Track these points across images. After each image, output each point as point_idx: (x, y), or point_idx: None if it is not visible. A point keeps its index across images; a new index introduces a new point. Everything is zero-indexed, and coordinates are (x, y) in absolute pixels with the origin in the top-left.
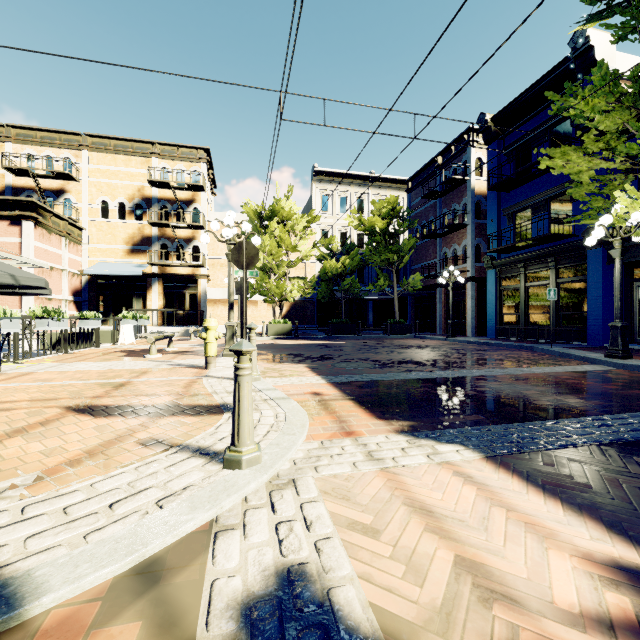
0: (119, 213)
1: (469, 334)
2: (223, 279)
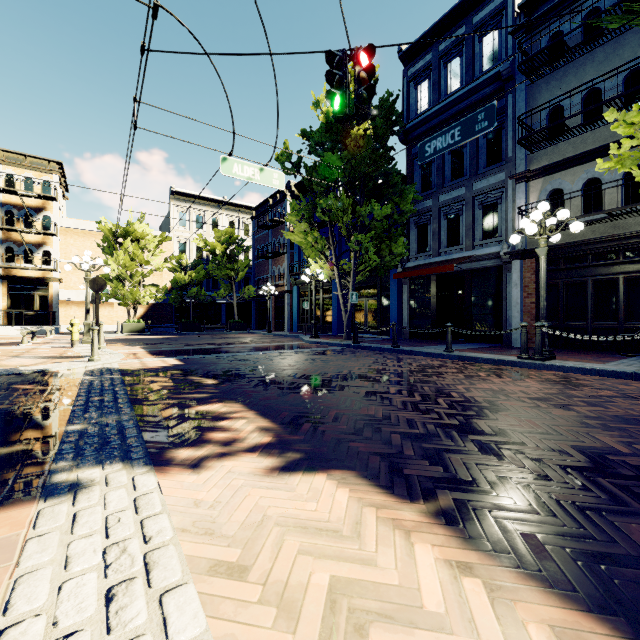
0: None
1: (286, 330)
2: (77, 282)
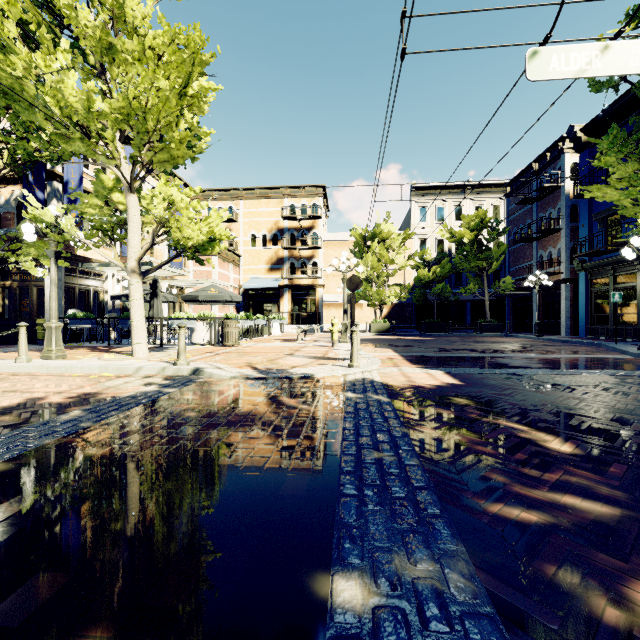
0: (262, 242)
1: (563, 333)
2: (335, 287)
